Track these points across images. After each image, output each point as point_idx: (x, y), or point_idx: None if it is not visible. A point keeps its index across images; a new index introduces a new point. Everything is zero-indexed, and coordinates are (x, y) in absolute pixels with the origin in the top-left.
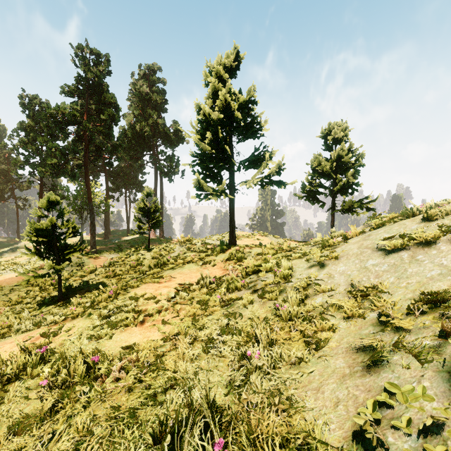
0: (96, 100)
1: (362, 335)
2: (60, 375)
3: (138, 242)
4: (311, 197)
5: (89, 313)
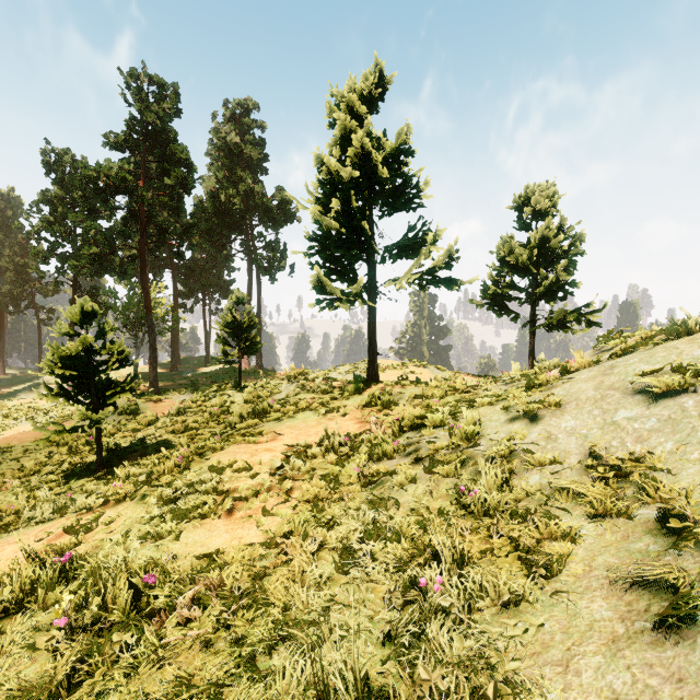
0: (158, 155)
1: (633, 552)
2: (90, 609)
3: (223, 375)
4: (497, 305)
5: (143, 494)
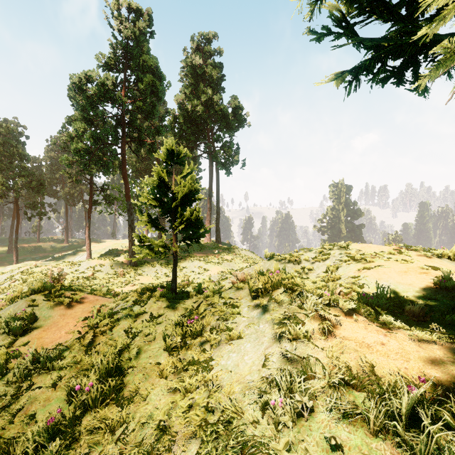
0: (134, 67)
1: None
2: None
3: (188, 250)
4: None
5: None
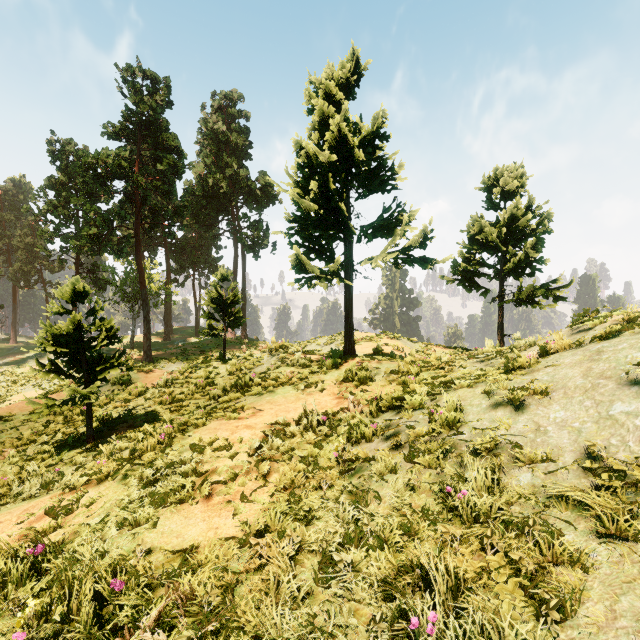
0: (151, 143)
1: None
2: (54, 618)
3: (211, 345)
4: (467, 281)
5: (125, 473)
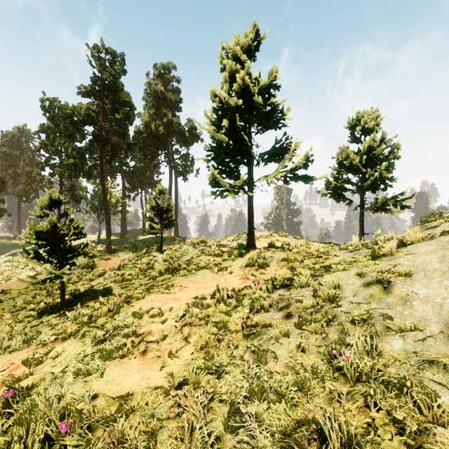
0: (111, 99)
1: None
2: None
3: (153, 241)
4: (336, 194)
5: (83, 333)
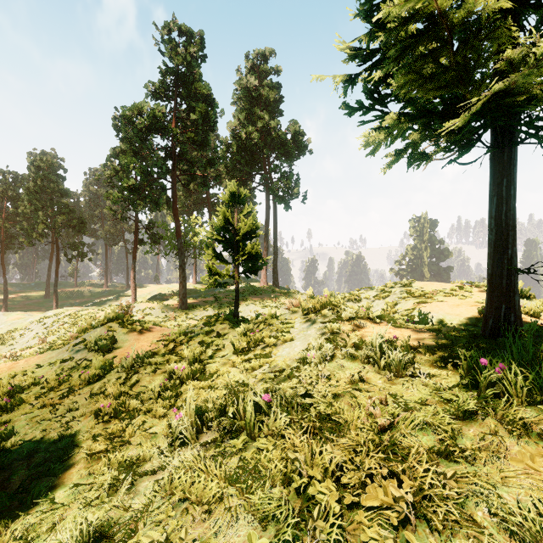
0: (185, 95)
1: None
2: None
3: (243, 293)
4: None
5: None
